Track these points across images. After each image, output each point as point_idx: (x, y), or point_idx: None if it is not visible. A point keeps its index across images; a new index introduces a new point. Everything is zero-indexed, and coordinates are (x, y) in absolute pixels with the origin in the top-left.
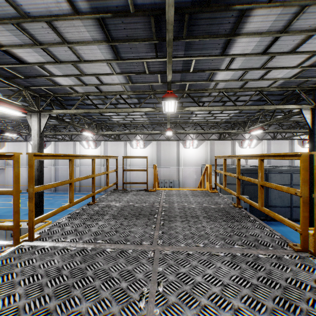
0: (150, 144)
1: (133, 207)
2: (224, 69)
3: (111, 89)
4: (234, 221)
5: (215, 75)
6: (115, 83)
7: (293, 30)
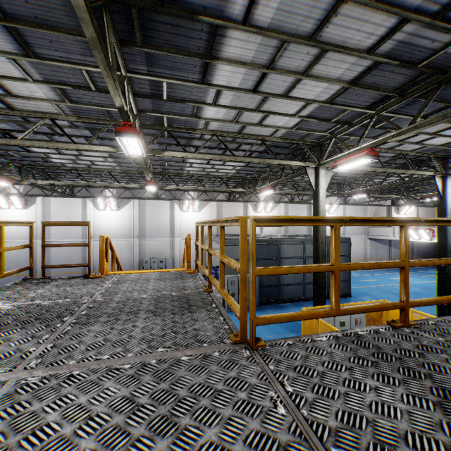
0: (128, 204)
1: (35, 307)
2: (211, 104)
3: (34, 107)
4: (187, 312)
5: (202, 111)
6: (39, 98)
7: (280, 69)
